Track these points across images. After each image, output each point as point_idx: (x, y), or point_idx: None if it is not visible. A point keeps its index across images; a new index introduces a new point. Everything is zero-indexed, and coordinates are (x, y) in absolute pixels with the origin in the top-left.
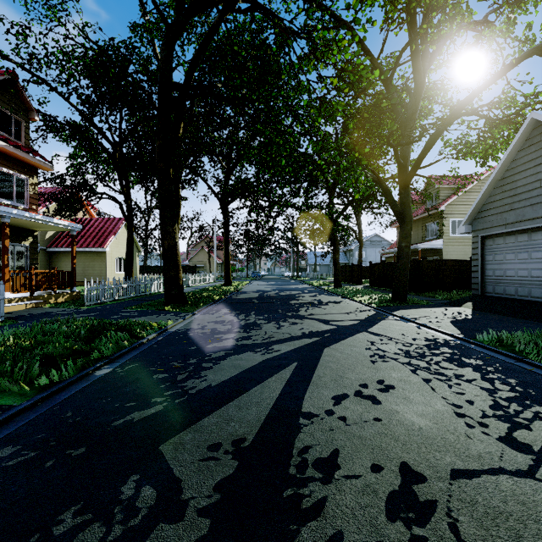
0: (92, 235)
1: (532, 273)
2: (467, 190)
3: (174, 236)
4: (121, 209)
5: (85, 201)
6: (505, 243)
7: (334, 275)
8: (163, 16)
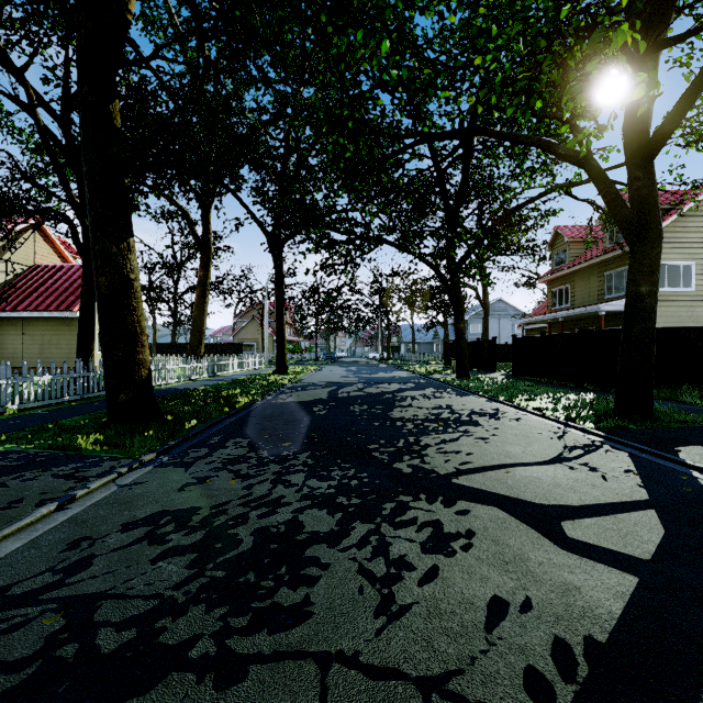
0: (58, 292)
1: None
2: (682, 213)
3: (125, 266)
4: (72, 234)
5: (55, 240)
6: None
7: (457, 357)
8: None
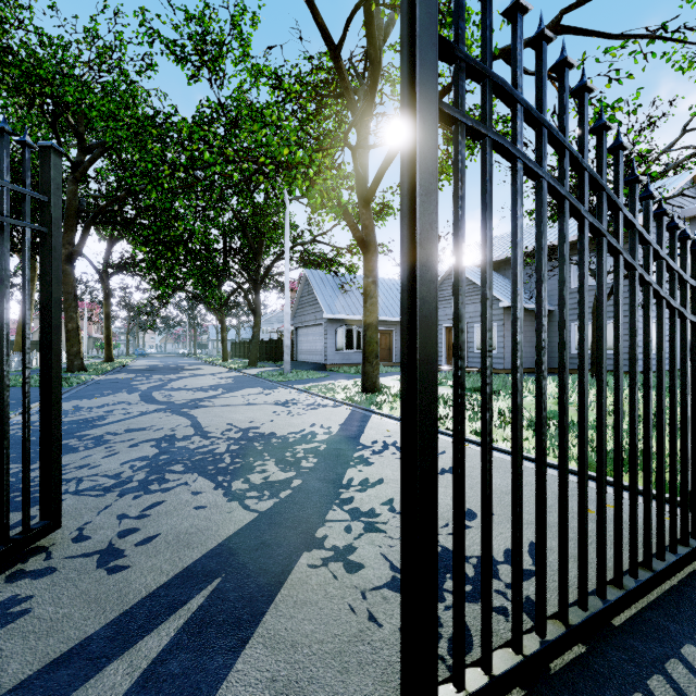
0: None
1: (308, 348)
2: None
3: (78, 320)
4: None
5: None
6: (302, 332)
7: (222, 351)
8: (70, 159)
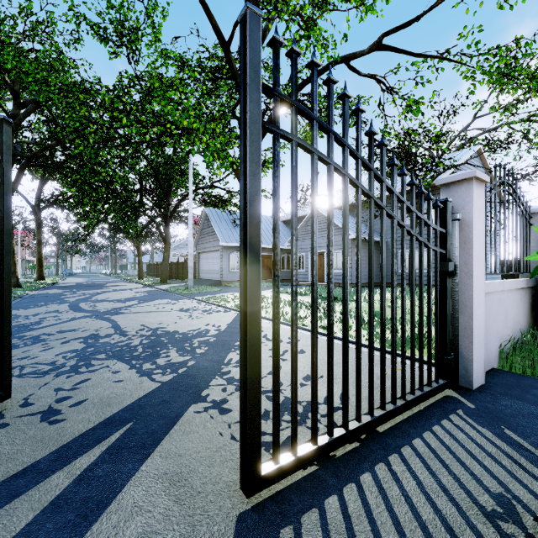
0: None
1: (208, 268)
2: None
3: (13, 246)
4: None
5: None
6: (203, 256)
7: (139, 271)
8: (6, 112)
